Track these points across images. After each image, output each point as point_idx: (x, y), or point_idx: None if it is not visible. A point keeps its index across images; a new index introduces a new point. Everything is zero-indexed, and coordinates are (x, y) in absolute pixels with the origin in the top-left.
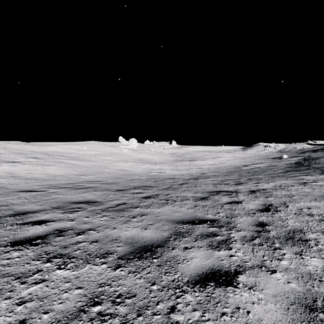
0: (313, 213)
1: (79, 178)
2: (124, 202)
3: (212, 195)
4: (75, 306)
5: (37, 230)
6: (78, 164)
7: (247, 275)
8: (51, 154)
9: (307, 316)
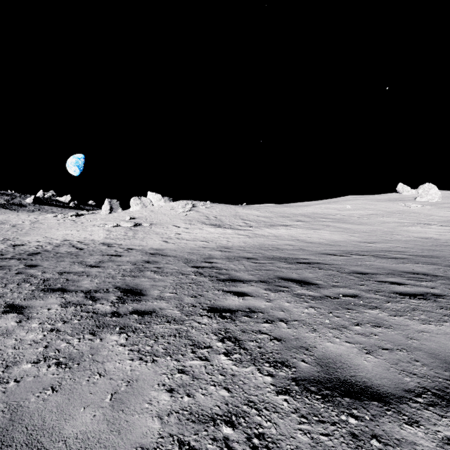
0: None
1: (368, 246)
2: None
3: None
4: None
5: (403, 288)
6: (350, 228)
7: None
8: (312, 216)
9: None
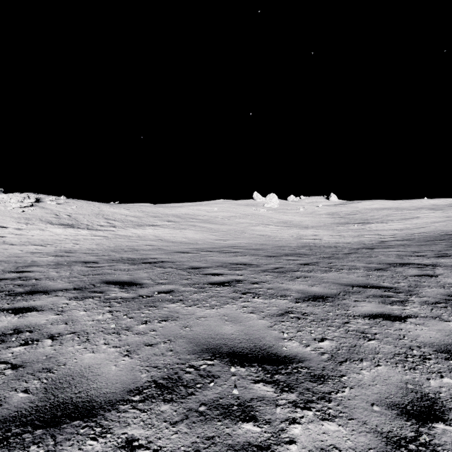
0: None
1: (220, 243)
2: (281, 266)
3: (393, 266)
4: (278, 312)
5: (219, 278)
6: (213, 228)
7: (417, 319)
8: (183, 217)
9: None
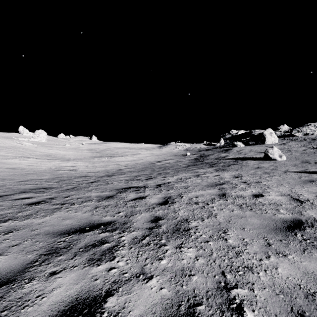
0: (199, 201)
1: None
2: None
3: (120, 192)
4: None
5: None
6: None
7: (119, 294)
8: None
9: None
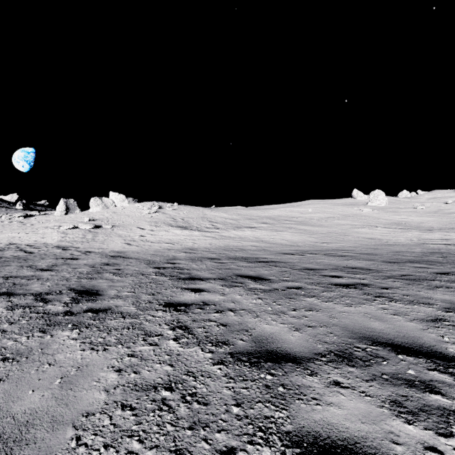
0: None
1: (323, 246)
2: (408, 273)
3: None
4: (426, 318)
5: (340, 280)
6: (310, 230)
7: None
8: (277, 219)
9: None
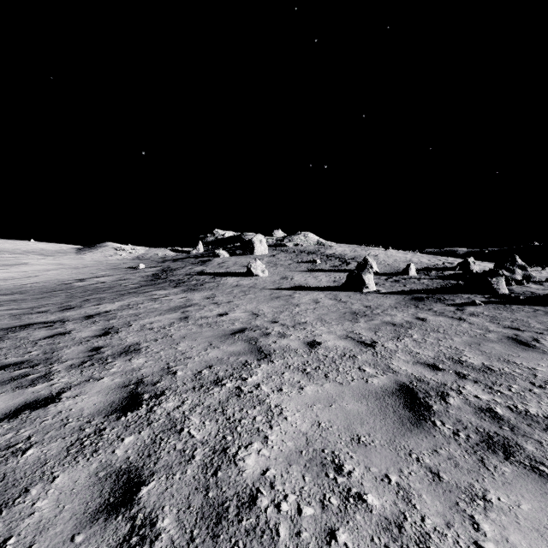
0: (154, 327)
1: None
2: None
3: (12, 332)
4: None
5: None
6: None
7: (73, 390)
8: None
9: (122, 391)
